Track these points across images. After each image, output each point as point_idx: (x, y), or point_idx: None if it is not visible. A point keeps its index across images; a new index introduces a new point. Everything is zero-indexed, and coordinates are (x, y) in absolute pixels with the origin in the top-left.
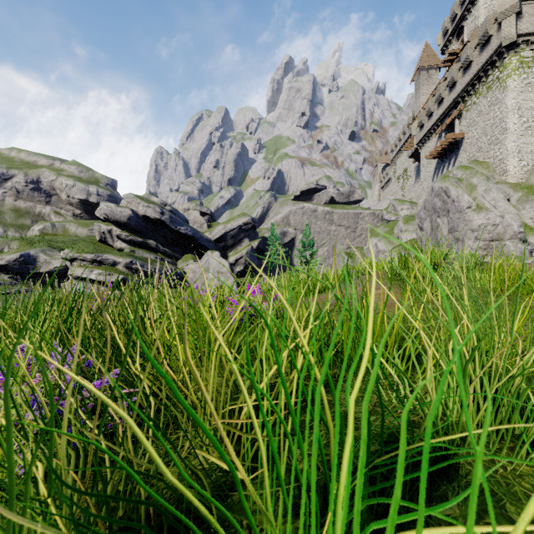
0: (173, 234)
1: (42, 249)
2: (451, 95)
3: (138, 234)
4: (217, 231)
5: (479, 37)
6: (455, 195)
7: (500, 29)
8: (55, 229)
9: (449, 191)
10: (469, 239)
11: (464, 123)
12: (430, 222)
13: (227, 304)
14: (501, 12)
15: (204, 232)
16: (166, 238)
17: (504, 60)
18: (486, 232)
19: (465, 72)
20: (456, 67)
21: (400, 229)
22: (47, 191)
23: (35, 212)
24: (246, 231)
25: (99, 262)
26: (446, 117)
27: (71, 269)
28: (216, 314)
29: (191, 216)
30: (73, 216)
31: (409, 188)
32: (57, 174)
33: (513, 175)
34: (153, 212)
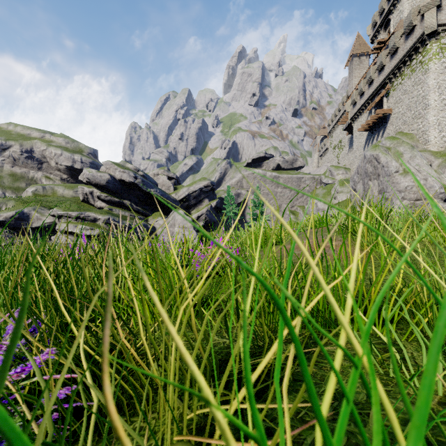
0: (144, 195)
1: (34, 207)
2: (380, 77)
3: (115, 195)
4: (181, 193)
5: (404, 27)
6: (384, 161)
7: (422, 20)
8: (45, 191)
9: (379, 158)
10: (397, 198)
11: (391, 101)
12: (363, 184)
13: (195, 261)
14: (424, 5)
15: (171, 193)
16: (139, 198)
17: (426, 46)
18: (411, 193)
19: (393, 57)
20: (385, 53)
21: (336, 191)
22: (39, 159)
23: (29, 176)
24: (206, 193)
25: (82, 218)
26: (376, 95)
27: (58, 225)
28: (181, 272)
29: (160, 180)
30: (61, 180)
31: (343, 157)
32: (48, 145)
33: (434, 144)
34: (127, 176)
